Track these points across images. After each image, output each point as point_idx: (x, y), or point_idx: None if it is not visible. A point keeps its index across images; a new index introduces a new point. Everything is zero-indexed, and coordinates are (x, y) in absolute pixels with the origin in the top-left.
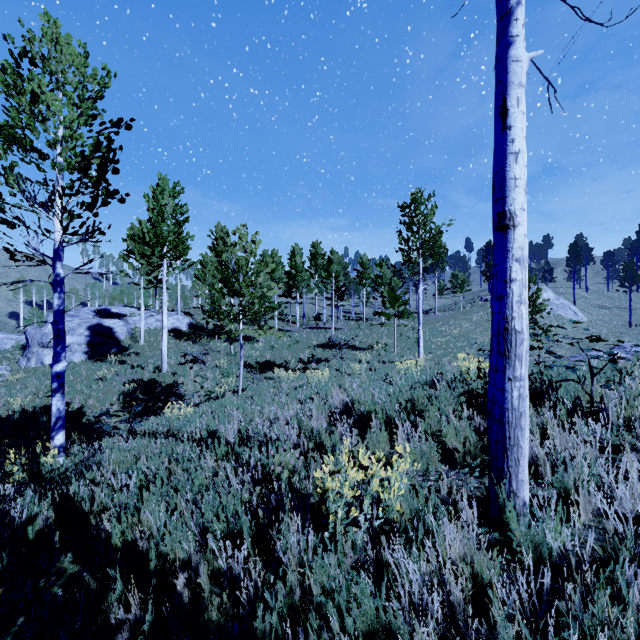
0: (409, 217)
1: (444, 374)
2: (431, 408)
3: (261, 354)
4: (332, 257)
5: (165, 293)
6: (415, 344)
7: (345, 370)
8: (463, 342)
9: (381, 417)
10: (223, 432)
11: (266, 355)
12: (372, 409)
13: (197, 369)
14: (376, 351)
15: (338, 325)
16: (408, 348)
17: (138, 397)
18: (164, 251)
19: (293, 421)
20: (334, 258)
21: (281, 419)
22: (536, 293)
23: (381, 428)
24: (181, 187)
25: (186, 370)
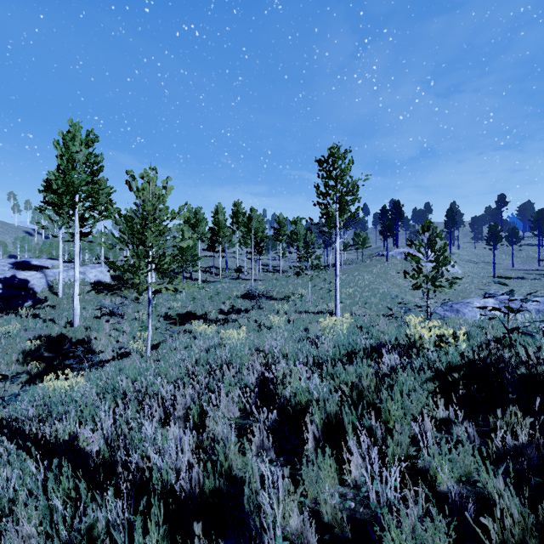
0: (327, 171)
1: (381, 337)
2: (392, 405)
3: (183, 305)
4: (252, 214)
5: (77, 244)
6: (327, 294)
7: (264, 322)
8: (368, 292)
9: (318, 418)
10: (86, 439)
11: (188, 306)
12: (302, 398)
13: (113, 322)
14: (292, 301)
15: (257, 277)
16: (321, 298)
17: (42, 355)
18: (76, 201)
19: (194, 411)
20: (254, 215)
21: (178, 409)
22: (443, 247)
23: (319, 436)
24: (95, 135)
25: (101, 324)
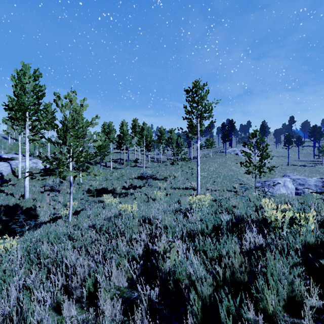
0: (191, 97)
1: (237, 213)
2: (267, 294)
3: (100, 183)
4: (144, 126)
5: (27, 144)
6: (190, 176)
7: (151, 195)
8: (215, 174)
9: (197, 306)
10: None
11: (102, 184)
12: (181, 277)
13: (52, 195)
14: (169, 180)
15: (147, 165)
16: (187, 178)
17: (1, 219)
18: (26, 115)
19: (89, 283)
20: (145, 127)
21: (75, 280)
22: (266, 147)
23: None
24: (39, 72)
25: (44, 196)
